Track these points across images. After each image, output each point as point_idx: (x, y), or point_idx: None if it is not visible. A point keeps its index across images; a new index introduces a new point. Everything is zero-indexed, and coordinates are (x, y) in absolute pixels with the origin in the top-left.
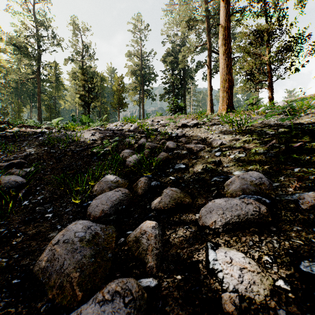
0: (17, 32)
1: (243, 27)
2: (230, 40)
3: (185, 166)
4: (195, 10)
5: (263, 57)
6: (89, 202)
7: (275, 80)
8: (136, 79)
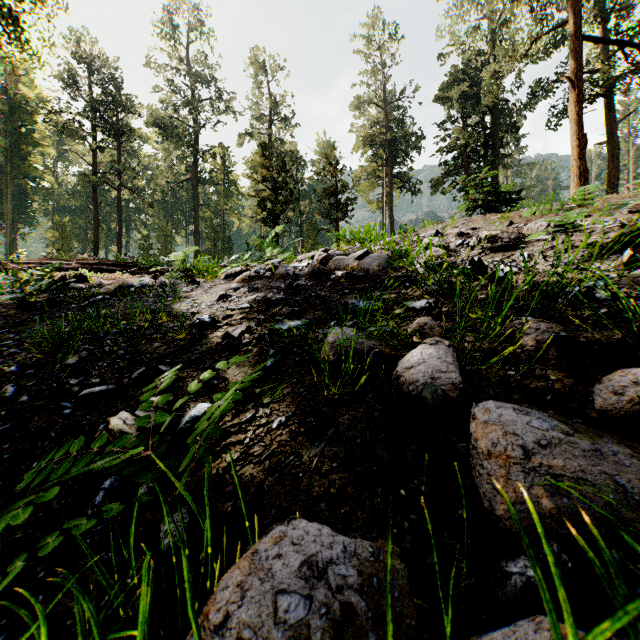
0: (164, 102)
1: None
2: None
3: None
4: None
5: None
6: None
7: None
8: (376, 155)
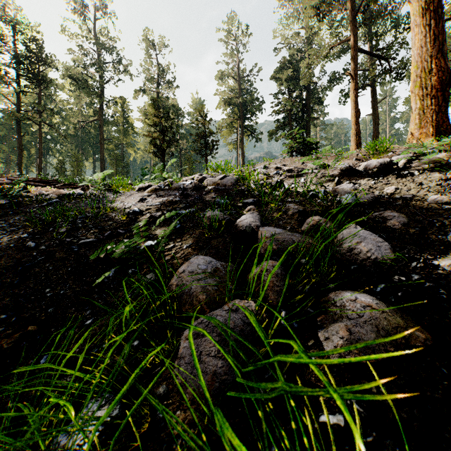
0: (76, 61)
1: None
2: None
3: None
4: None
5: None
6: None
7: None
8: (233, 112)
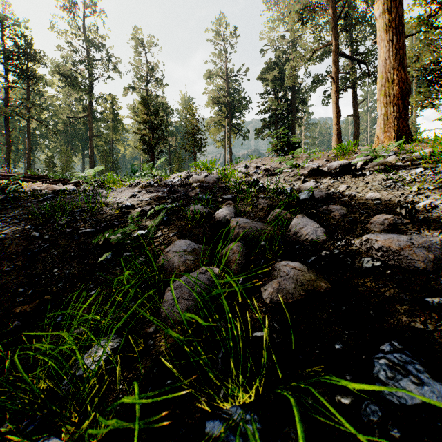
0: (65, 58)
1: None
2: (401, 0)
3: None
4: None
5: None
6: None
7: None
8: (220, 110)
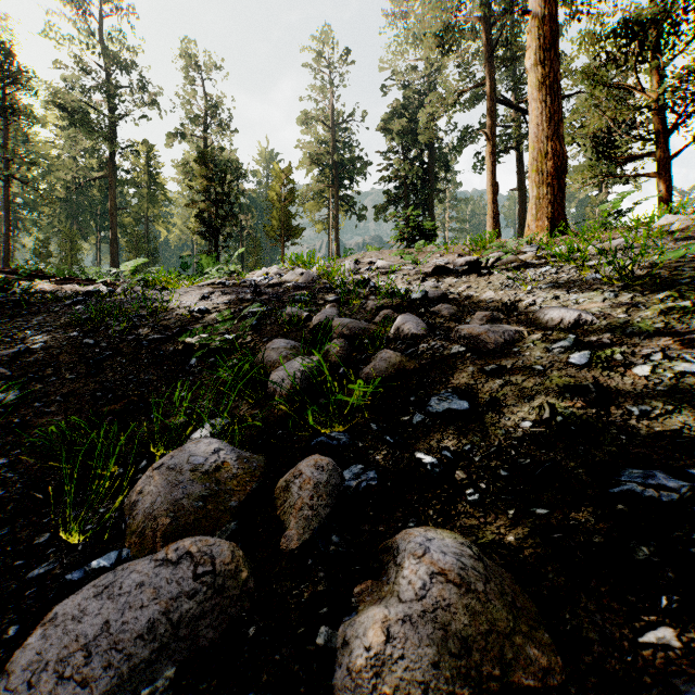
0: (69, 81)
1: (590, 17)
2: (556, 50)
3: (468, 405)
4: (456, 7)
5: (642, 94)
6: (97, 561)
7: (677, 152)
8: (322, 175)
